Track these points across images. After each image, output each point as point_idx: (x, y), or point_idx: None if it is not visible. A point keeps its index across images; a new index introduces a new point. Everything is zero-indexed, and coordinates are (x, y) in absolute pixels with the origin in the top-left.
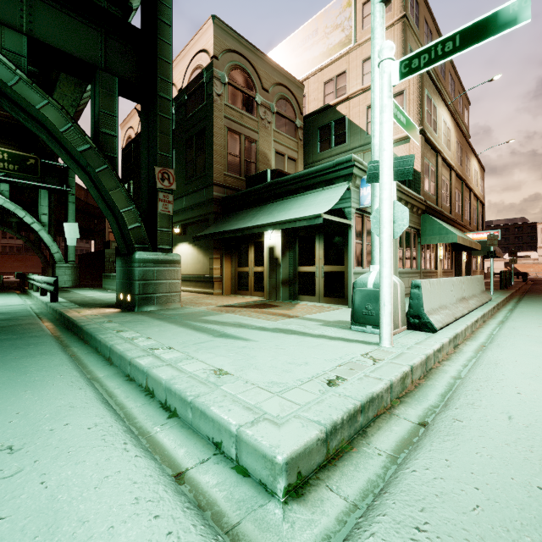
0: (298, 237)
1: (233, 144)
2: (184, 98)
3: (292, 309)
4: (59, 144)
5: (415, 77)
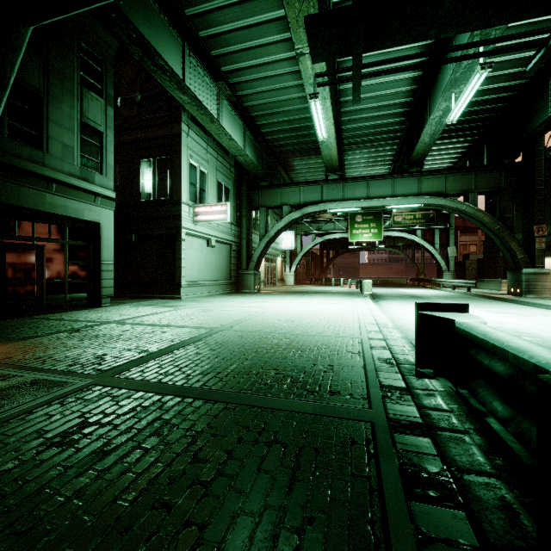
0: None
1: None
2: (548, 155)
3: None
4: (484, 226)
5: None
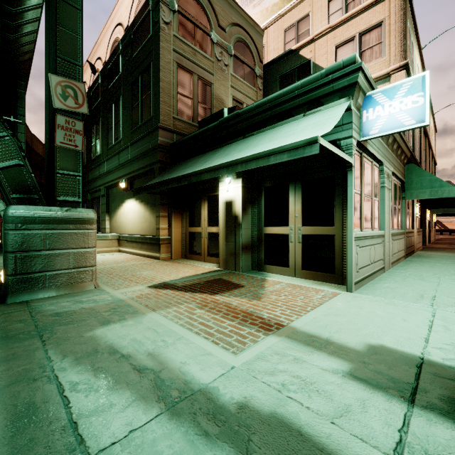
0: (264, 188)
1: (184, 83)
2: (130, 36)
3: (262, 296)
4: None
5: (397, 3)
